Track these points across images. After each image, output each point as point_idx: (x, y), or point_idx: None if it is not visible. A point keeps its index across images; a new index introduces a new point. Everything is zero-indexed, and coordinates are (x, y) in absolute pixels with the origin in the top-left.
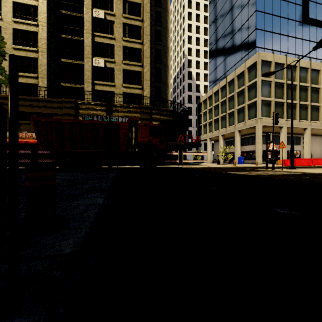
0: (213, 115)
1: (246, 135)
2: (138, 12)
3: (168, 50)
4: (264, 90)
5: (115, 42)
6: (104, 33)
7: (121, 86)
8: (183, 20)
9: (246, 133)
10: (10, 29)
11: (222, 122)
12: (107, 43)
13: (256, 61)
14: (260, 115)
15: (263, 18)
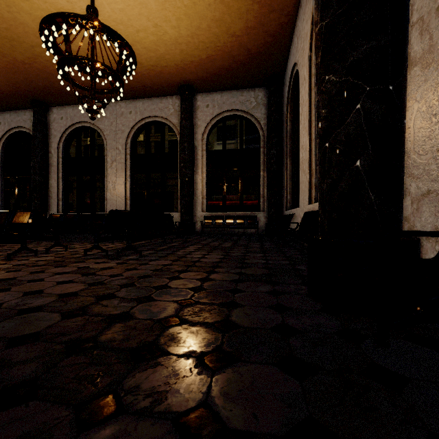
0: None
1: None
2: None
3: None
4: None
5: None
6: None
7: None
8: None
9: None
10: None
11: None
12: None
13: None
14: None
15: None
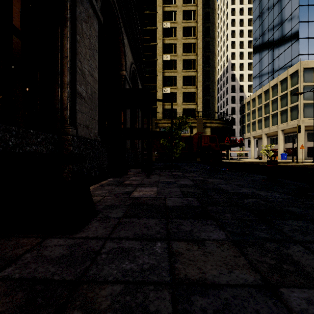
0: (256, 116)
1: (291, 133)
2: (193, 49)
3: (215, 69)
4: (306, 94)
5: (177, 74)
6: (170, 69)
7: (181, 105)
8: (226, 27)
9: (290, 131)
10: None
11: (265, 122)
12: (172, 75)
13: (298, 69)
14: (302, 117)
15: (307, 27)
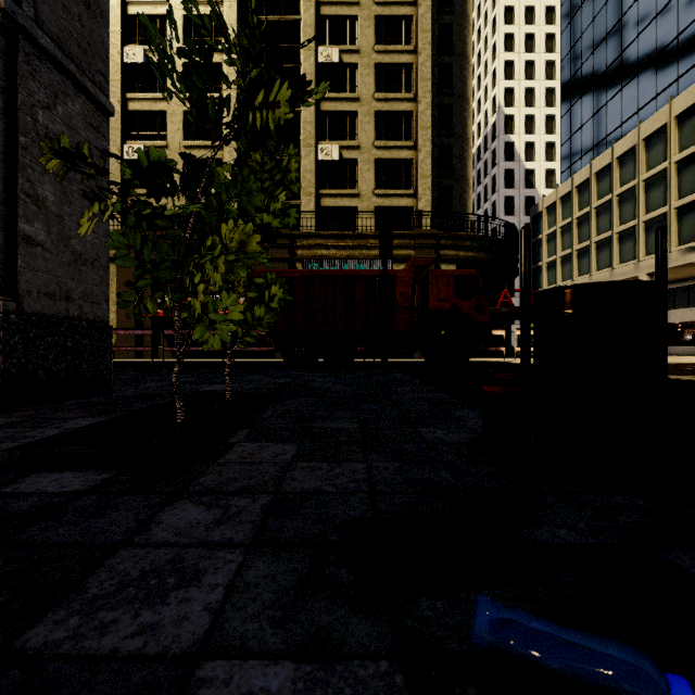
0: (573, 241)
1: (669, 283)
2: (406, 36)
3: (469, 104)
4: None
5: (359, 106)
6: (338, 92)
7: (370, 195)
8: (492, 27)
9: (669, 278)
10: (180, 114)
11: (600, 254)
12: (344, 110)
13: None
14: None
15: None
